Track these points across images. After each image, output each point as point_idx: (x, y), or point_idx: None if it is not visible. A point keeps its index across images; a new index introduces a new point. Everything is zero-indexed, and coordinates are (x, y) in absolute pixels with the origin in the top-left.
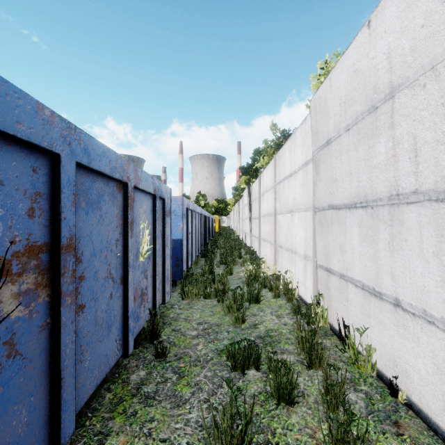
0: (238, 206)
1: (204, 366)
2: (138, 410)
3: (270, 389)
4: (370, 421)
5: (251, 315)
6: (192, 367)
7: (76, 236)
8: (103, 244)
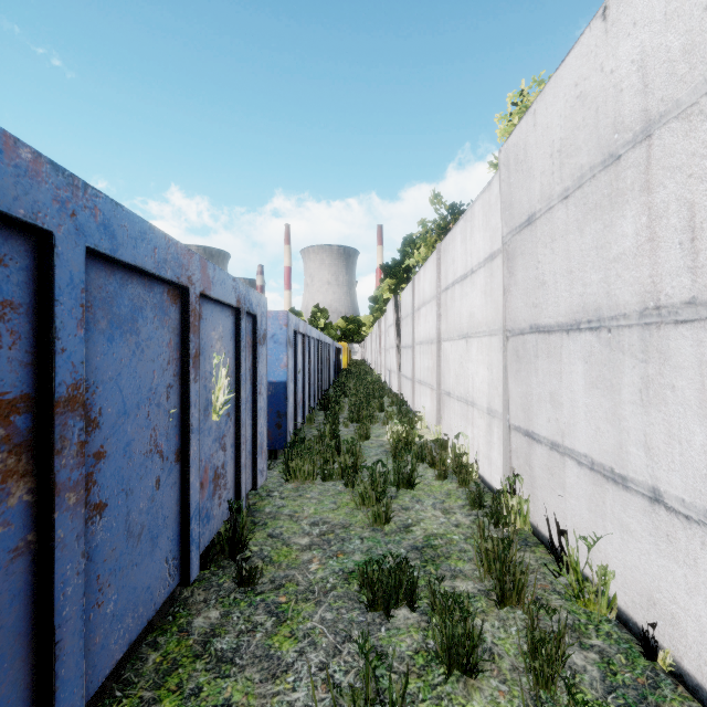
0: (379, 327)
1: (320, 600)
2: (204, 685)
3: (433, 645)
4: (612, 705)
5: (400, 509)
6: (301, 603)
7: (88, 382)
8: (143, 394)
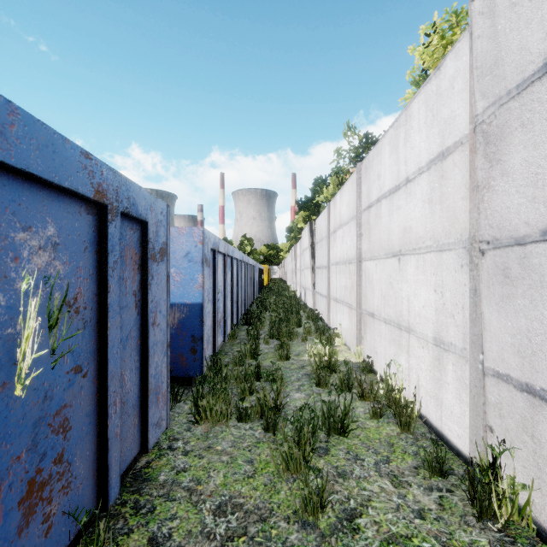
0: (295, 251)
1: None
2: None
3: None
4: None
5: (335, 475)
6: None
7: None
8: None
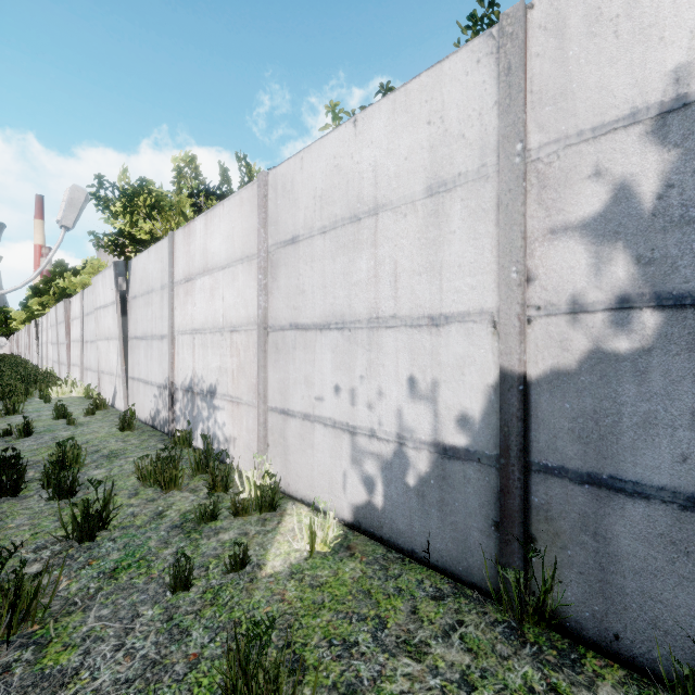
0: (29, 330)
1: None
2: None
3: None
4: None
5: None
6: None
7: None
8: None
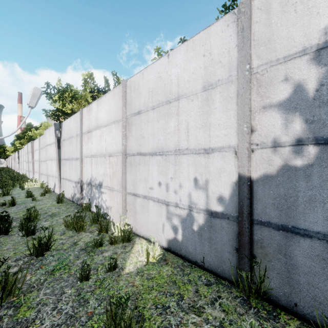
0: (15, 155)
1: None
2: None
3: None
4: None
5: None
6: None
7: None
8: None
